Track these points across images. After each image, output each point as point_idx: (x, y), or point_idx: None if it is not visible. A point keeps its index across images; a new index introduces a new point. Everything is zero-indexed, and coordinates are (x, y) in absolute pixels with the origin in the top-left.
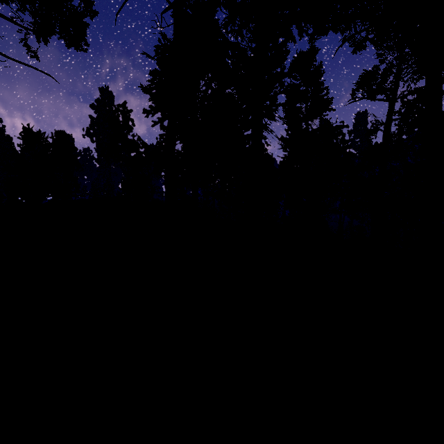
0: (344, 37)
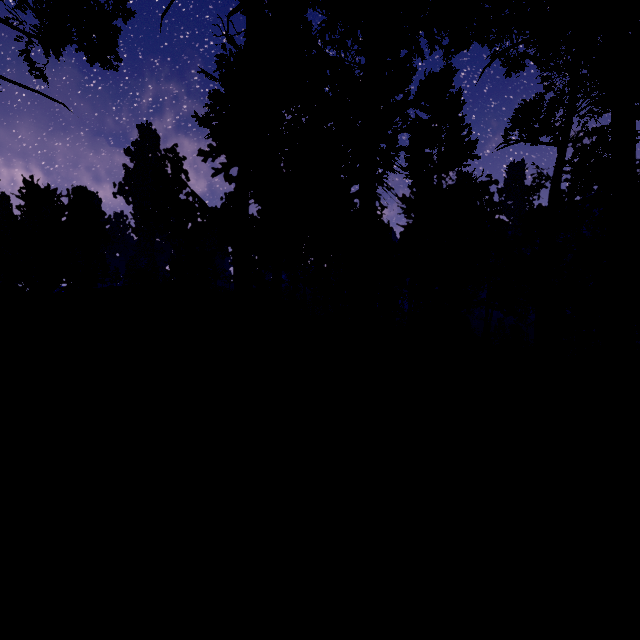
0: (493, 53)
